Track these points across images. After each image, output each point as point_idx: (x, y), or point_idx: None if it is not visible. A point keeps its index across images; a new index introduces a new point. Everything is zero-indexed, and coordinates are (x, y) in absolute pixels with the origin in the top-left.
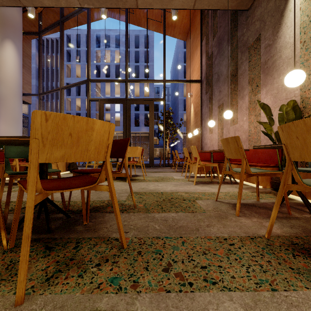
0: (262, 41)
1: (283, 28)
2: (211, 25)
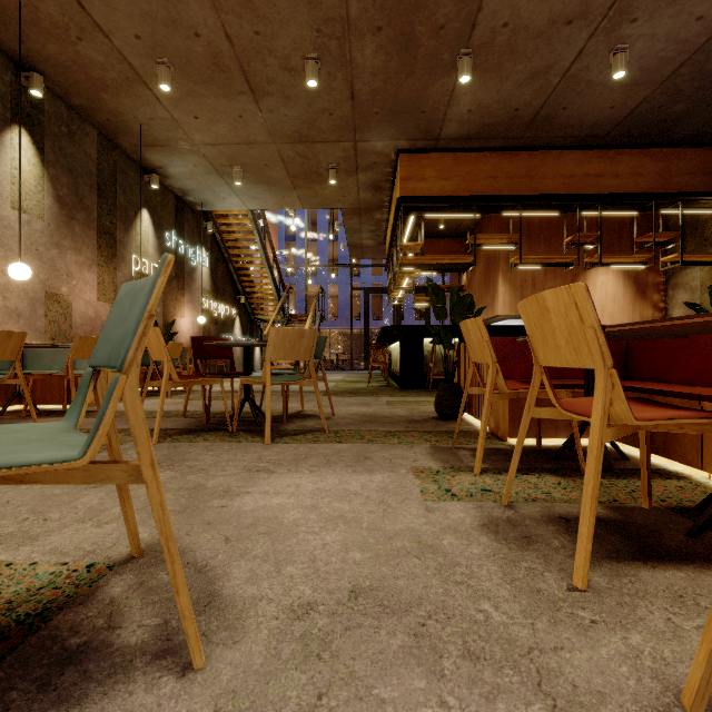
0: None
1: None
2: None
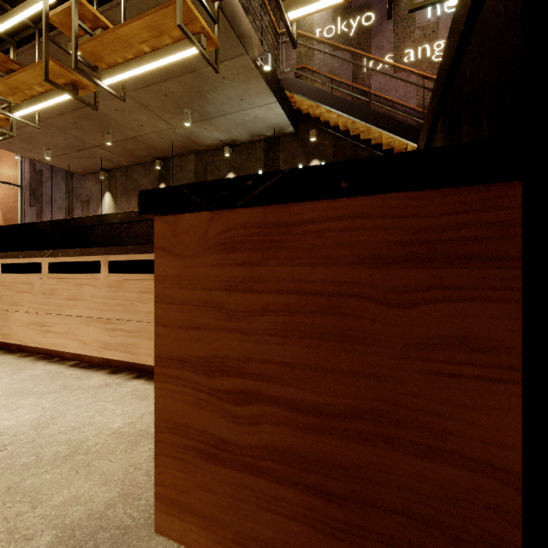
0: (91, 205)
1: (102, 208)
2: (52, 172)
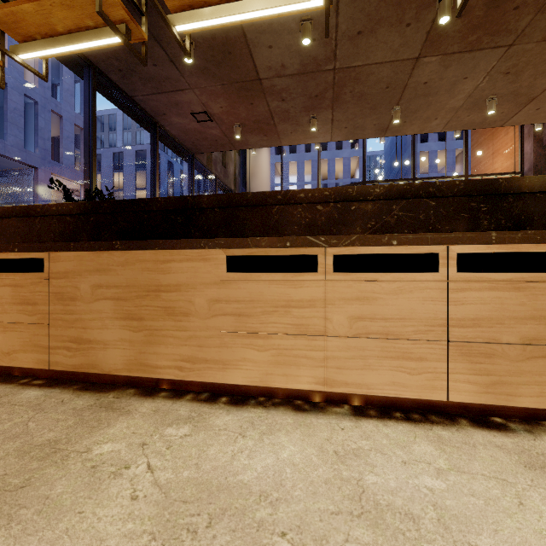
0: None
1: None
2: None
